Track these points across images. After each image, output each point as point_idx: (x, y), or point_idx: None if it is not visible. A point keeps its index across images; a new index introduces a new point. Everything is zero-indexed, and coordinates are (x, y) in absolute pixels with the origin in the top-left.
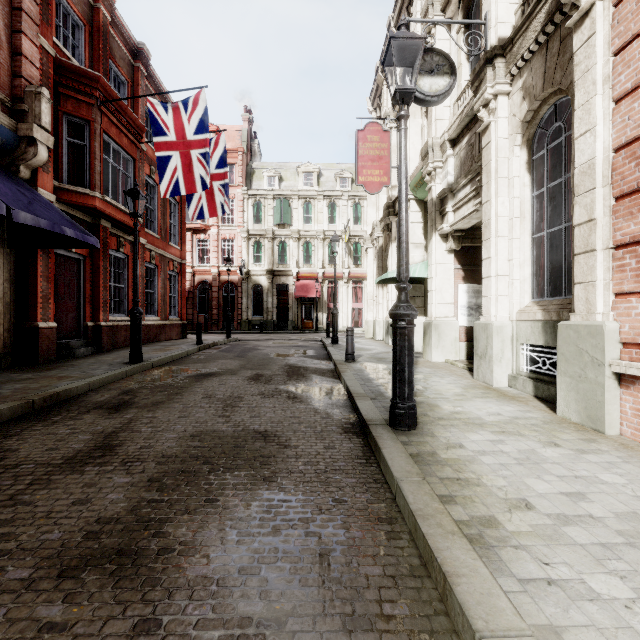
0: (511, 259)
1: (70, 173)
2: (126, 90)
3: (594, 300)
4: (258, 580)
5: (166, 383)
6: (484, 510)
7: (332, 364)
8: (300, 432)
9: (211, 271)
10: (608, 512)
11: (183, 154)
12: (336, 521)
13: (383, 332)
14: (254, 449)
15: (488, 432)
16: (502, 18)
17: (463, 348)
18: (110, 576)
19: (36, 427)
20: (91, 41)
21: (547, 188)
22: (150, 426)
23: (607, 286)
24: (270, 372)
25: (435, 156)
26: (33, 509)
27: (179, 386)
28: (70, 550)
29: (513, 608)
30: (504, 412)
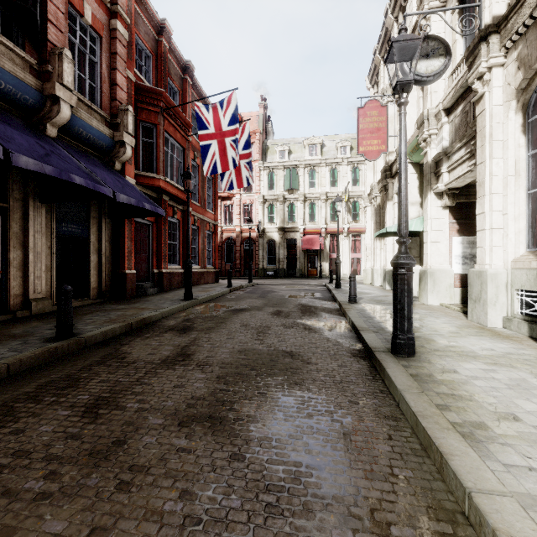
0: (505, 213)
1: (144, 163)
2: (178, 97)
3: None
4: (302, 443)
5: (212, 315)
6: (475, 417)
7: (337, 304)
8: (318, 354)
9: (235, 230)
10: None
11: (220, 142)
12: (353, 415)
13: (380, 279)
14: (285, 363)
15: (481, 363)
16: None
17: (458, 293)
18: (208, 429)
19: (137, 340)
20: (156, 66)
21: None
22: (209, 343)
23: None
24: (287, 309)
25: (430, 124)
26: (152, 388)
27: (222, 317)
28: (181, 412)
29: (497, 479)
30: (497, 348)
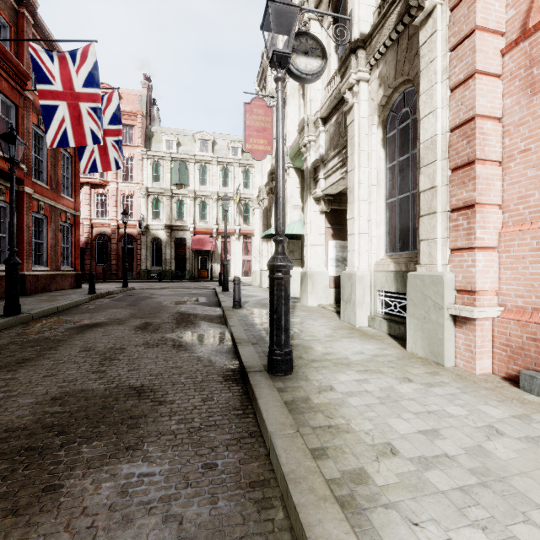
0: (370, 219)
1: None
2: (8, 34)
3: (435, 254)
4: None
5: (42, 336)
6: (354, 462)
7: (221, 310)
8: (179, 384)
9: (110, 224)
10: (459, 448)
11: (70, 105)
12: (203, 495)
13: (268, 280)
14: (124, 409)
15: (354, 372)
16: (363, 17)
17: (332, 294)
18: None
19: None
20: None
21: (397, 162)
22: (3, 390)
23: (445, 243)
24: (160, 320)
25: (310, 131)
26: None
27: (56, 339)
28: None
29: None
30: (366, 351)
